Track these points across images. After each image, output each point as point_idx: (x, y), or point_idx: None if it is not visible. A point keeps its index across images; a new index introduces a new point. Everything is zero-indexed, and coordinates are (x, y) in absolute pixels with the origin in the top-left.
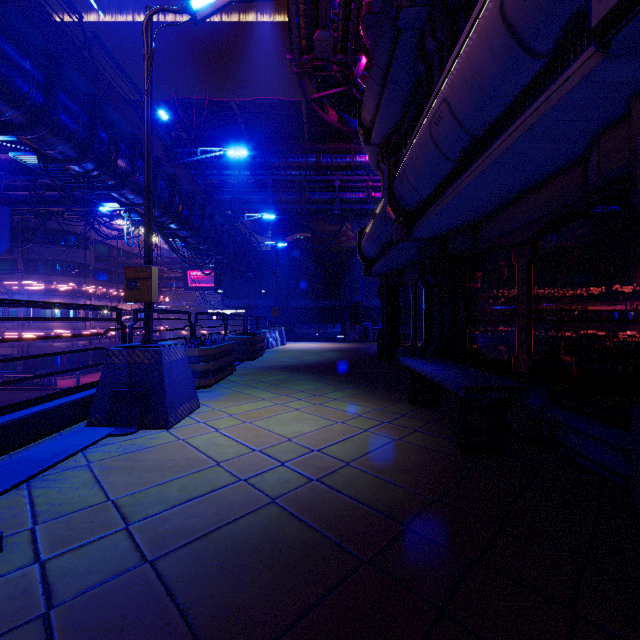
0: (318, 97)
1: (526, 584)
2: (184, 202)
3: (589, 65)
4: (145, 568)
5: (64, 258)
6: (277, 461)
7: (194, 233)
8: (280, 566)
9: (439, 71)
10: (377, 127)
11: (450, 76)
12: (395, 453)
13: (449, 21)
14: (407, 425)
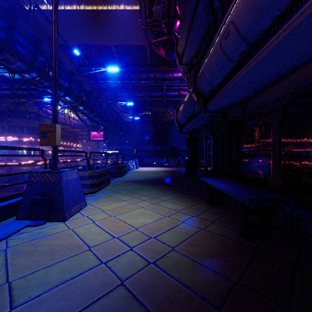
0: (155, 42)
1: None
2: (86, 95)
3: None
4: None
5: (28, 125)
6: (128, 246)
7: (92, 111)
8: None
9: (221, 18)
10: (186, 54)
11: (236, 5)
12: (202, 240)
13: None
14: (207, 218)
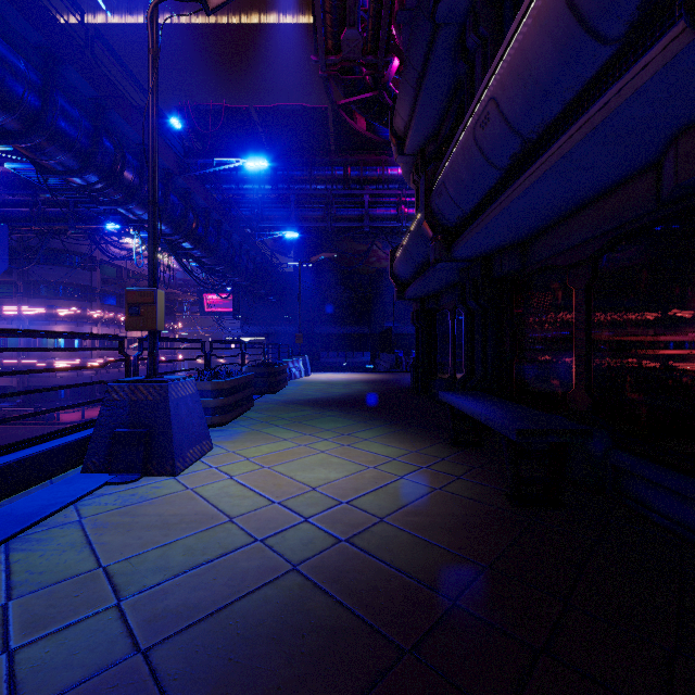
0: (346, 103)
1: (606, 683)
2: (198, 219)
3: (674, 48)
4: (136, 660)
5: (68, 280)
6: (300, 516)
7: (209, 253)
8: (302, 658)
9: (482, 70)
10: (411, 135)
11: (499, 70)
12: (436, 506)
13: (493, 14)
14: (448, 471)
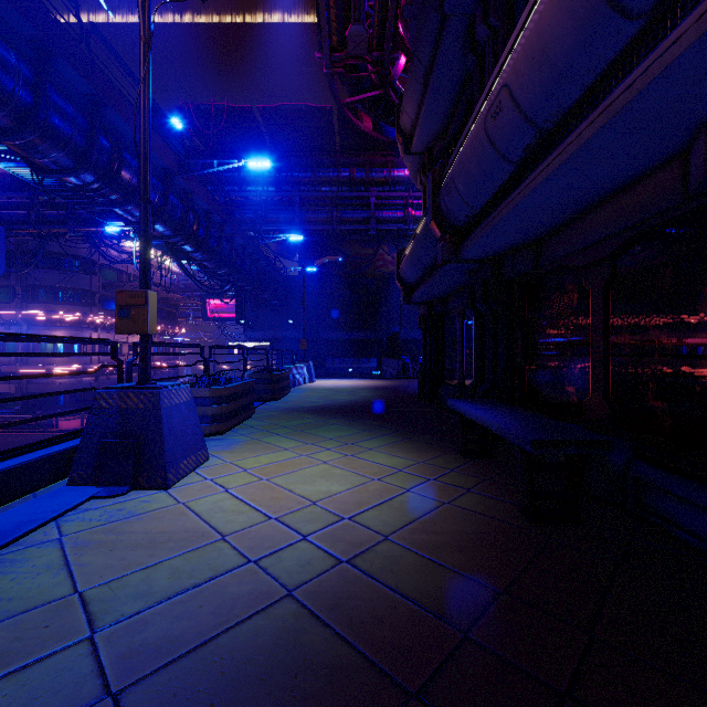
0: (351, 102)
1: None
2: (199, 221)
3: None
4: (105, 706)
5: (67, 285)
6: (298, 534)
7: (211, 256)
8: (294, 703)
9: (492, 63)
10: (418, 133)
11: (512, 55)
12: (445, 522)
13: (504, 3)
14: (458, 483)
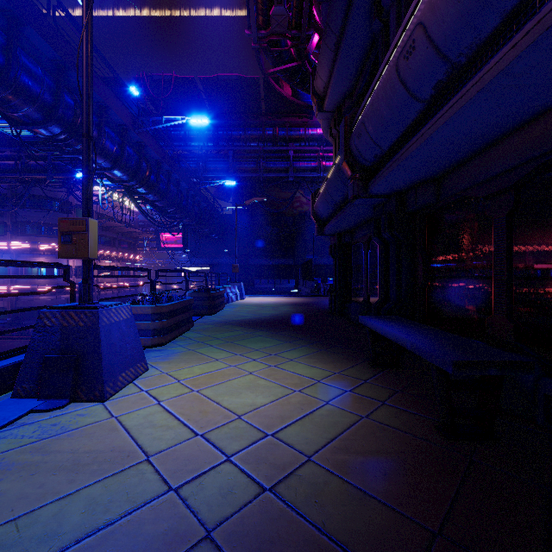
0: (274, 71)
1: None
2: (151, 168)
3: None
4: None
5: (49, 221)
6: (222, 453)
7: (161, 197)
8: None
9: (396, 24)
10: (330, 94)
11: None
12: (365, 439)
13: None
14: (372, 395)
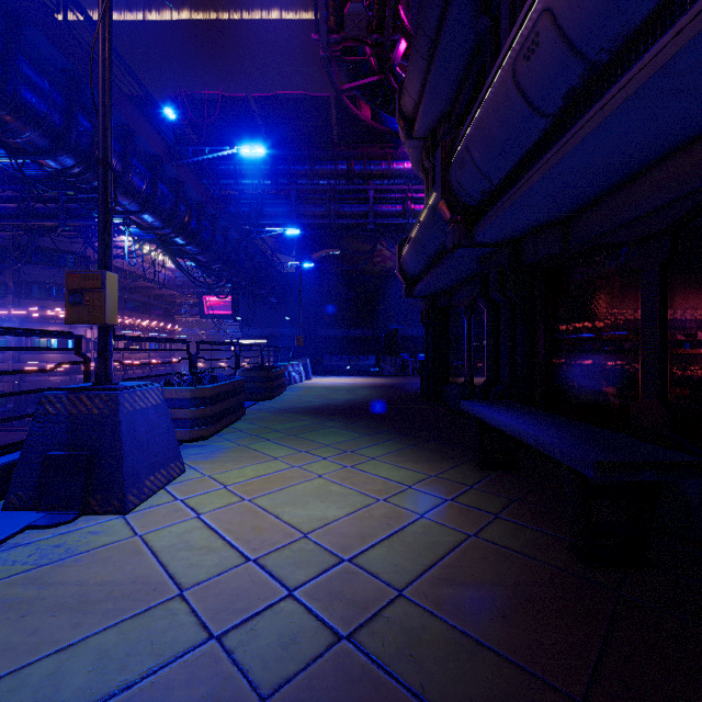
0: (349, 88)
1: None
2: (191, 212)
3: None
4: None
5: (61, 281)
6: (281, 586)
7: (204, 249)
8: None
9: (510, 21)
10: (421, 115)
11: None
12: (475, 566)
13: None
14: (481, 505)
